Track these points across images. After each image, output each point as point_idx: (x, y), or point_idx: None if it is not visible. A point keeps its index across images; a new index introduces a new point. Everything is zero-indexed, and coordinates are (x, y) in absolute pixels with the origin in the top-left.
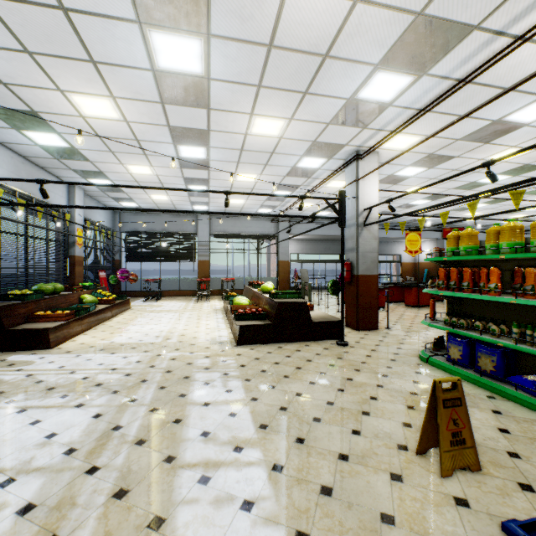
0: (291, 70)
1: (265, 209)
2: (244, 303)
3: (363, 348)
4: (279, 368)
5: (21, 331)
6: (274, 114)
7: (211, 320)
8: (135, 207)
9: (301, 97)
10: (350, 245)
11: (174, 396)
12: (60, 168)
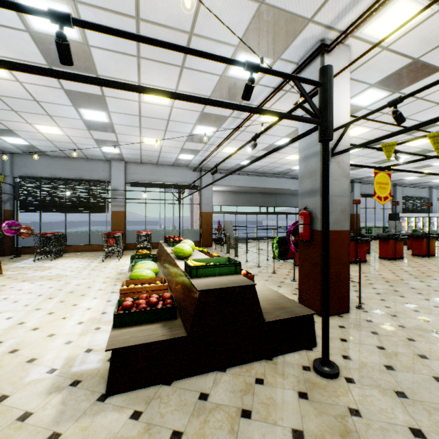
0: None
1: (186, 155)
2: (146, 275)
3: (377, 387)
4: None
5: None
6: None
7: (100, 297)
8: (26, 145)
9: None
10: (308, 186)
11: None
12: None
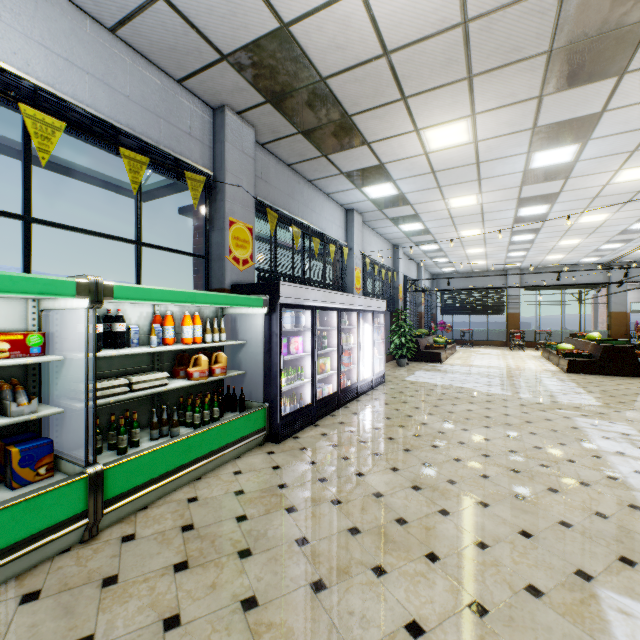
0: (611, 199)
1: (589, 259)
2: (568, 348)
3: None
4: (602, 383)
5: (427, 352)
6: (598, 213)
7: (534, 361)
8: (451, 270)
9: (623, 204)
10: None
11: (534, 381)
12: (421, 257)
